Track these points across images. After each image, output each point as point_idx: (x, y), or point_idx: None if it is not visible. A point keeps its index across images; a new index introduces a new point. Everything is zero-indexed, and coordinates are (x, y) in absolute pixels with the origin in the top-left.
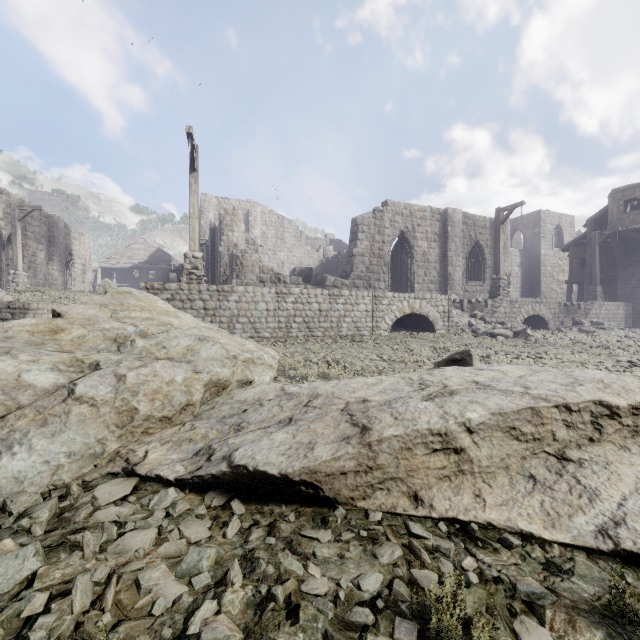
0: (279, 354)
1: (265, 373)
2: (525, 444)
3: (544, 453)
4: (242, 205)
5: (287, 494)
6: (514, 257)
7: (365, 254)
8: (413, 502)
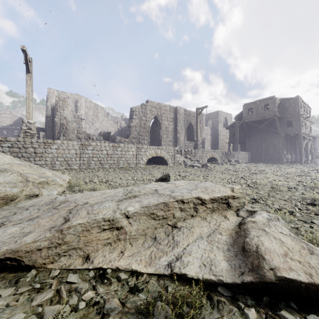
0: (76, 178)
1: (55, 189)
2: (158, 221)
3: (167, 225)
4: (73, 96)
5: (0, 267)
6: (208, 131)
7: (137, 126)
8: (84, 260)
